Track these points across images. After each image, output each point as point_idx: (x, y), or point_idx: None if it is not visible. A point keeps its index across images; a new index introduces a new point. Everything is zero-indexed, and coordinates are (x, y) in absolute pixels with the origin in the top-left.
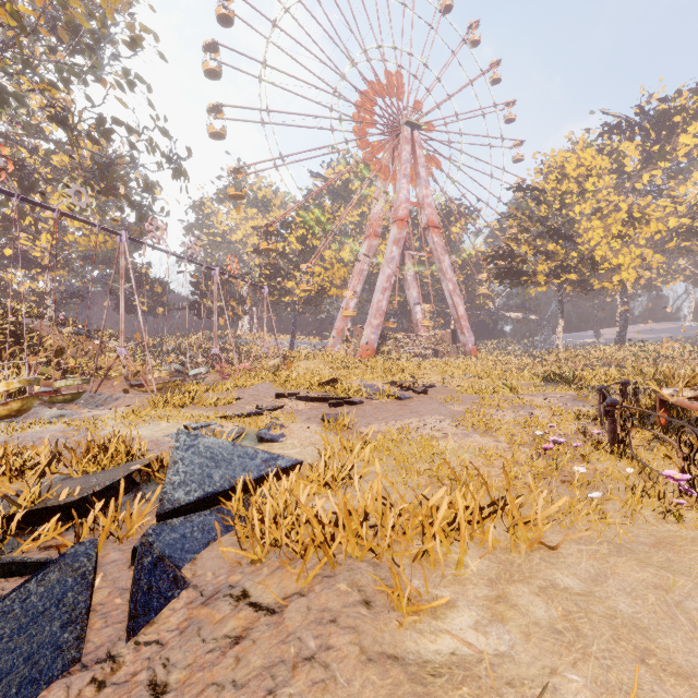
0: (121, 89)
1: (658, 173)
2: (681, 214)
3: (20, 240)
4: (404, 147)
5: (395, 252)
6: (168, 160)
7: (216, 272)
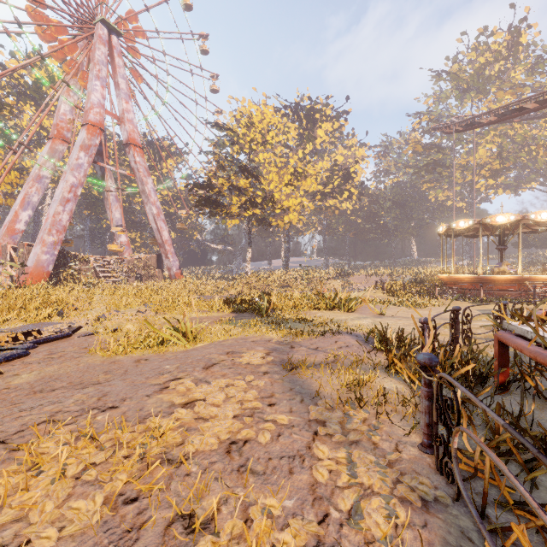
0: None
1: (307, 151)
2: (318, 182)
3: None
4: (98, 46)
5: (83, 159)
6: None
7: None
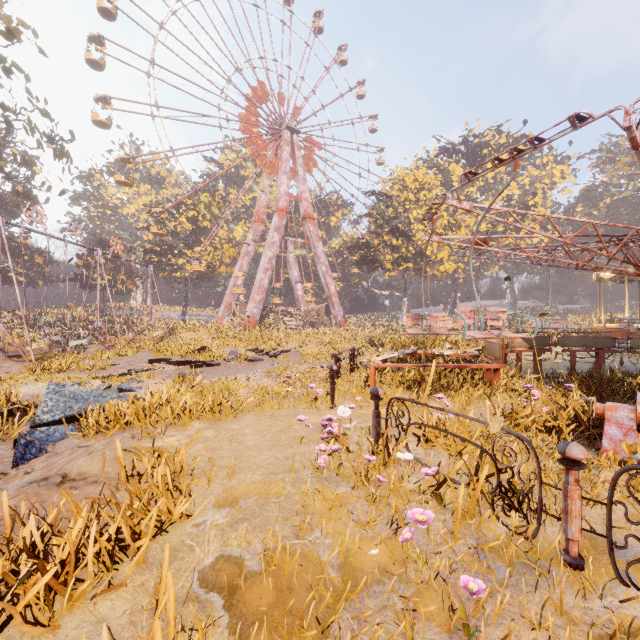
0: None
1: (474, 190)
2: (488, 221)
3: None
4: (284, 148)
5: (276, 238)
6: (49, 140)
7: (99, 252)
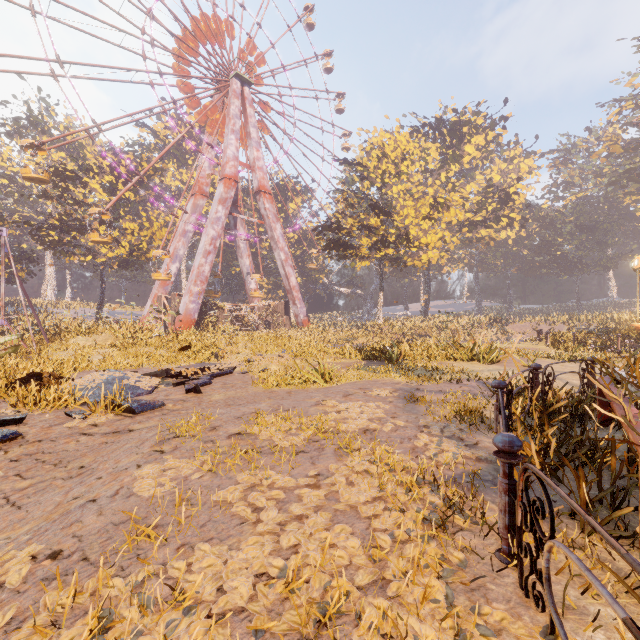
0: None
1: (451, 173)
2: (466, 209)
3: None
4: (232, 101)
5: (221, 212)
6: None
7: None
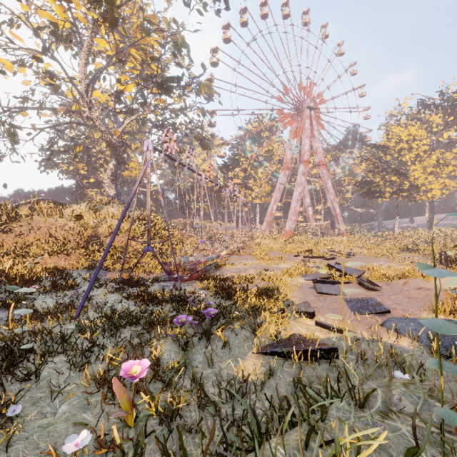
0: (198, 116)
1: (452, 133)
2: None
3: (100, 174)
4: (306, 121)
5: (303, 179)
6: (200, 140)
7: (240, 199)
